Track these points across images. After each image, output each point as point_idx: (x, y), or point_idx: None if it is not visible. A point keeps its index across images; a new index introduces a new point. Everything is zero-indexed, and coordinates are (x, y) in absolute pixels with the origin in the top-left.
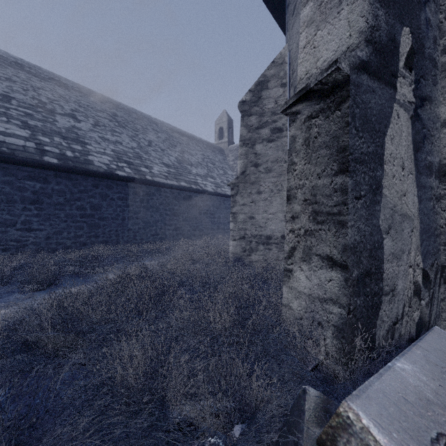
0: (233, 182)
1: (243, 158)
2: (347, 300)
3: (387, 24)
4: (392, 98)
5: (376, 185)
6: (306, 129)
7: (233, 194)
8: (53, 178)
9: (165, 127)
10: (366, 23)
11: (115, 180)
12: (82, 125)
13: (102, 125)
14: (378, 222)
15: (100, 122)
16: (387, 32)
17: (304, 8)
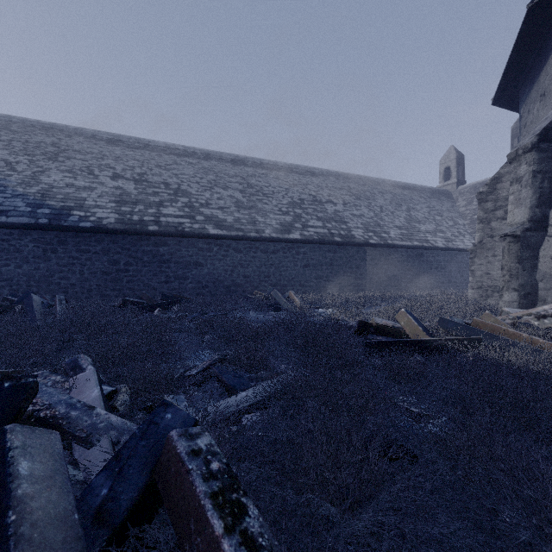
0: (472, 249)
1: (480, 232)
2: (518, 300)
3: (541, 212)
4: (544, 235)
5: (534, 266)
6: (508, 246)
7: (472, 257)
8: (338, 250)
9: (386, 184)
10: (528, 216)
11: (368, 247)
12: (338, 208)
13: (347, 202)
14: (535, 278)
15: (345, 201)
16: (540, 215)
17: (510, 196)
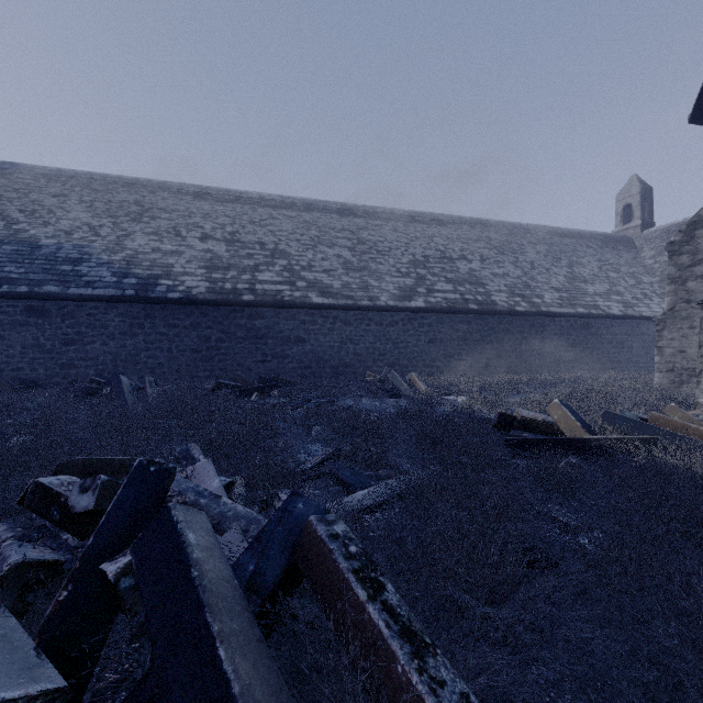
0: (659, 318)
1: (671, 295)
2: None
3: None
4: None
5: None
6: None
7: (659, 329)
8: (473, 320)
9: (540, 232)
10: None
11: (513, 316)
12: (474, 265)
13: (485, 258)
14: None
15: (483, 256)
16: None
17: None
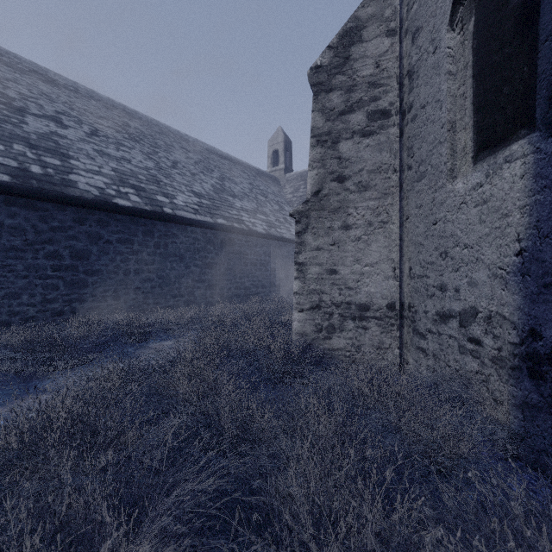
0: (300, 210)
1: (317, 167)
2: None
3: None
4: None
5: None
6: None
7: (300, 230)
8: (2, 207)
9: (199, 146)
10: None
11: (113, 213)
12: (69, 133)
13: (102, 135)
14: None
15: (100, 132)
16: None
17: None
